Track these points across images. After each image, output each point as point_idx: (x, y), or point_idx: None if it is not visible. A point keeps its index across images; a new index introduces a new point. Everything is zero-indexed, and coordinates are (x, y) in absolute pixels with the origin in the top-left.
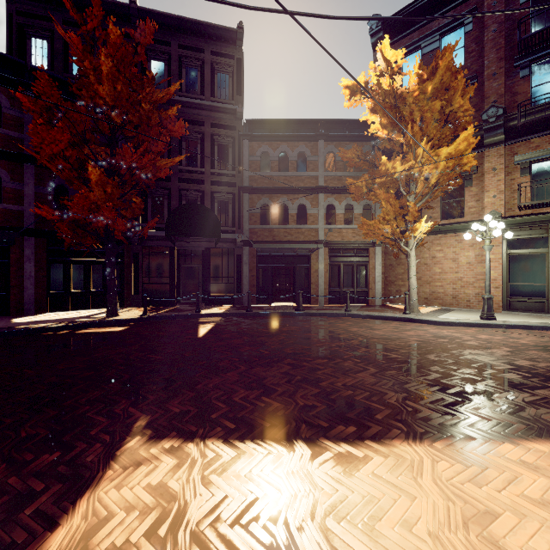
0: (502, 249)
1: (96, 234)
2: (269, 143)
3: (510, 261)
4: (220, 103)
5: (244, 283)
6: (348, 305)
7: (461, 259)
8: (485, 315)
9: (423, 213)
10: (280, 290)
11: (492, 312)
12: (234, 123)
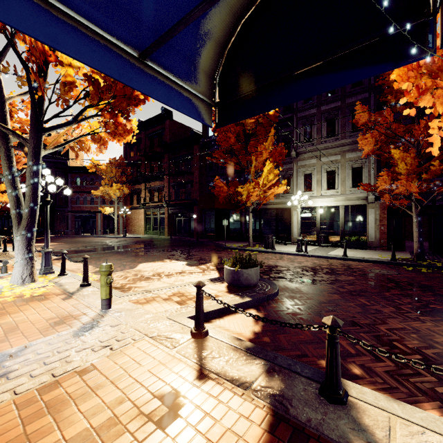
0: (144, 215)
1: (3, 211)
2: (79, 174)
3: (147, 219)
4: (59, 160)
5: (69, 226)
6: (94, 233)
7: (139, 218)
8: (123, 235)
9: (134, 202)
10: (88, 229)
11: (125, 234)
12: (65, 167)
